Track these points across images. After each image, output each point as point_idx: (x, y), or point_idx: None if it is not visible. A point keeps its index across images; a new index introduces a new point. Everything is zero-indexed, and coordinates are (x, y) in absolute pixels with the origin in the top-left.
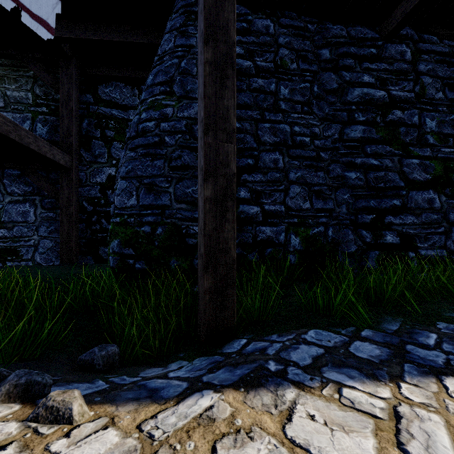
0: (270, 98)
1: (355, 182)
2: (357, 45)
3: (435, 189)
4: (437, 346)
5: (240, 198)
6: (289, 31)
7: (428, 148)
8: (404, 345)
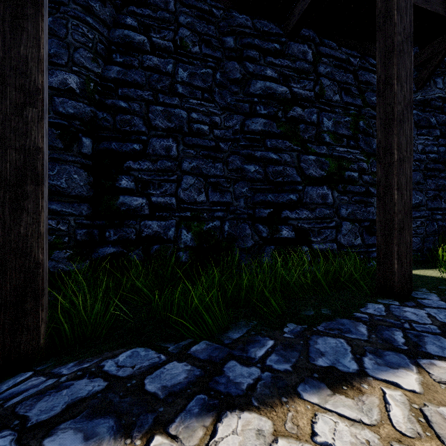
0: (166, 79)
1: (253, 175)
2: (263, 38)
3: (330, 185)
4: (262, 359)
5: (122, 187)
6: (191, 12)
7: (324, 146)
8: (226, 362)
